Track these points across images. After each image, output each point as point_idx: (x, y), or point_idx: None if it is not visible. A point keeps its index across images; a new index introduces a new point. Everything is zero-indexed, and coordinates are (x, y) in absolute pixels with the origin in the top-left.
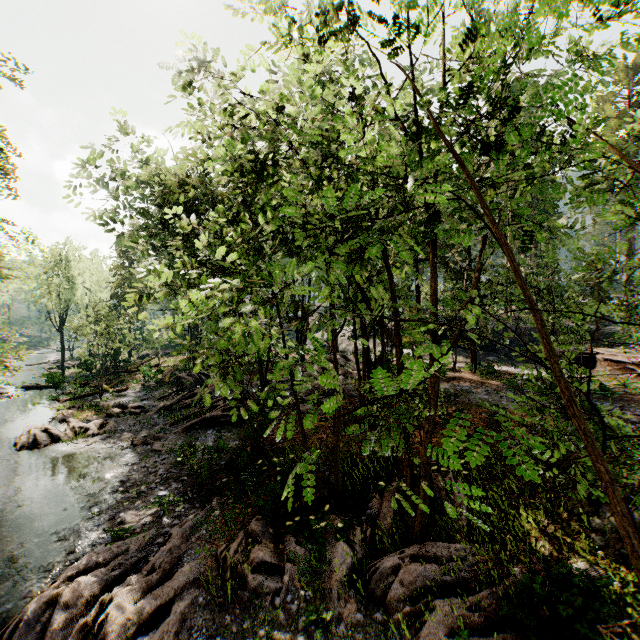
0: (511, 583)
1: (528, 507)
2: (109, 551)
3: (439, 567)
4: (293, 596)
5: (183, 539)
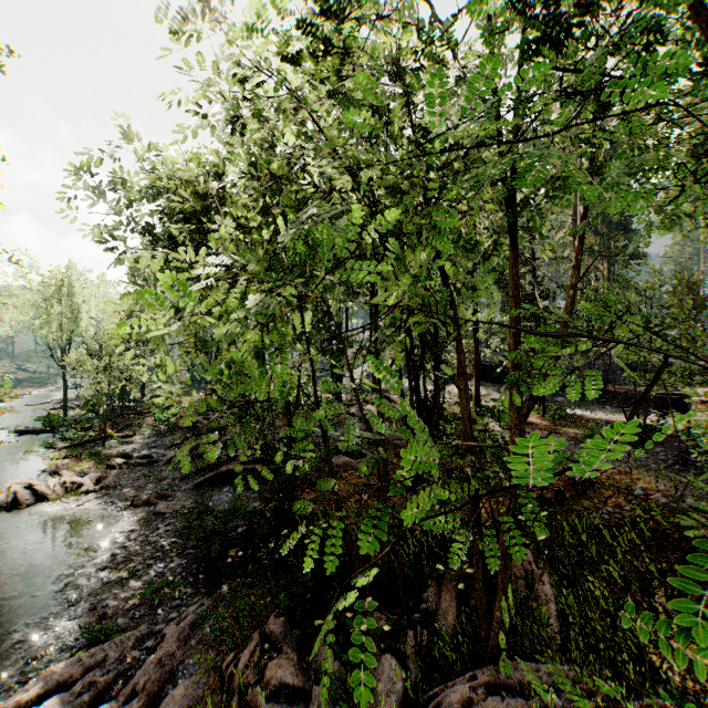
0: None
1: (639, 606)
2: (78, 663)
3: (527, 702)
4: None
5: (180, 642)
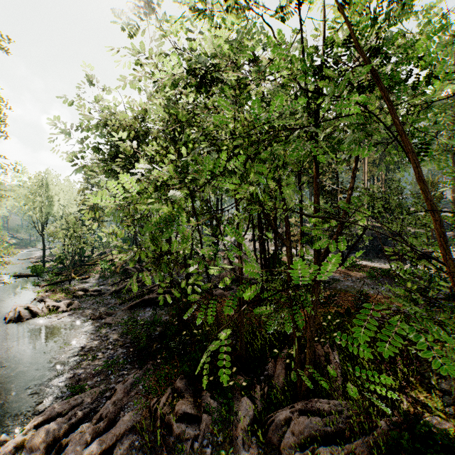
0: (379, 434)
1: (388, 370)
2: (68, 403)
3: (321, 419)
4: (208, 441)
5: (125, 393)
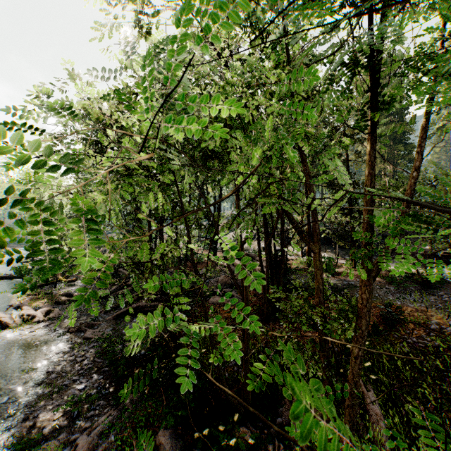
0: None
1: (450, 424)
2: None
3: None
4: None
5: (89, 450)
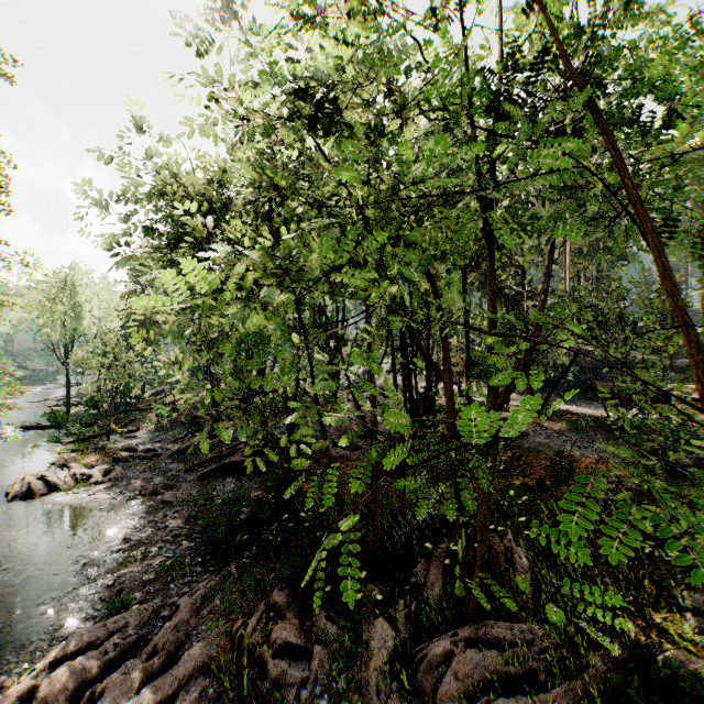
0: (592, 677)
1: (605, 577)
2: (103, 628)
3: (501, 654)
4: (323, 687)
5: (193, 612)
